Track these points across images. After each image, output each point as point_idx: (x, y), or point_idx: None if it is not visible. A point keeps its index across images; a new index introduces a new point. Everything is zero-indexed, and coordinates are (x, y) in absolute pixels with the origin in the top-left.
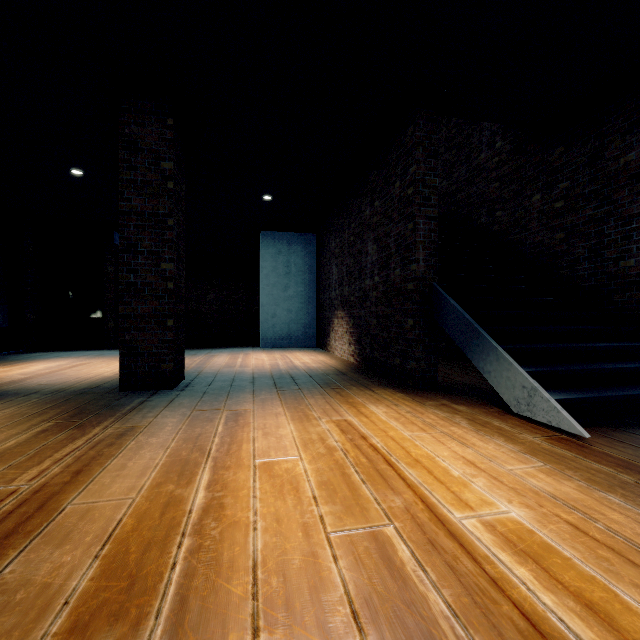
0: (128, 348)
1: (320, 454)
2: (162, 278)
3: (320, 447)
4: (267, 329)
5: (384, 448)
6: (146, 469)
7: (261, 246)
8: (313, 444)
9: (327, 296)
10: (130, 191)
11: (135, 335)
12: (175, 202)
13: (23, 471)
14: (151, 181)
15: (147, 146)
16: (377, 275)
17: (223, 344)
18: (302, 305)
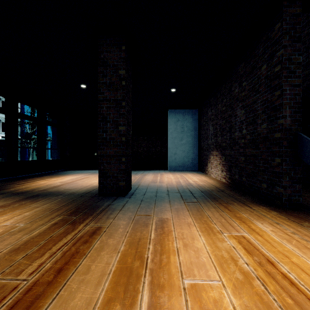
0: (102, 173)
1: (239, 281)
2: (119, 135)
3: (235, 270)
4: (171, 161)
5: (301, 283)
6: (102, 276)
7: (168, 117)
8: (227, 265)
9: (205, 143)
10: (103, 88)
11: (106, 166)
12: (126, 92)
13: (30, 262)
14: (114, 82)
15: (112, 63)
16: (245, 129)
17: (149, 168)
18: (190, 148)
